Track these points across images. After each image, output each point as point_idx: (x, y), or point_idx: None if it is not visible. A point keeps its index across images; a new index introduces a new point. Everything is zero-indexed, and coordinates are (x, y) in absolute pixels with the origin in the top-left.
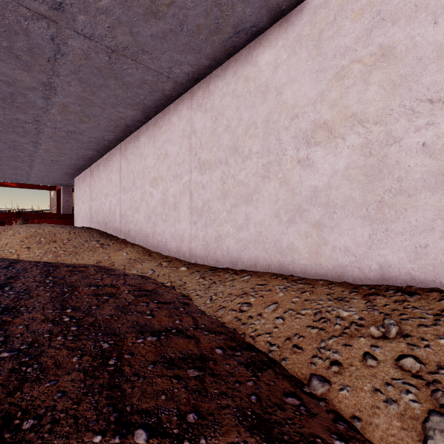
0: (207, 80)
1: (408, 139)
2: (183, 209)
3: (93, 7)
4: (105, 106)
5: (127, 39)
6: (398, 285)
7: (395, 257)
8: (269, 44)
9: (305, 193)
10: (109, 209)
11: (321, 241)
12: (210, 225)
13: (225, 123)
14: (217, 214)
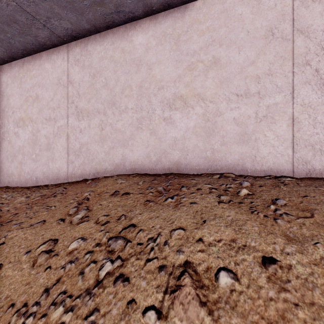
0: None
1: (42, 131)
2: None
3: None
4: None
5: None
6: (40, 185)
7: (39, 174)
8: (5, 72)
9: (17, 148)
10: None
11: (21, 169)
12: None
13: None
14: None
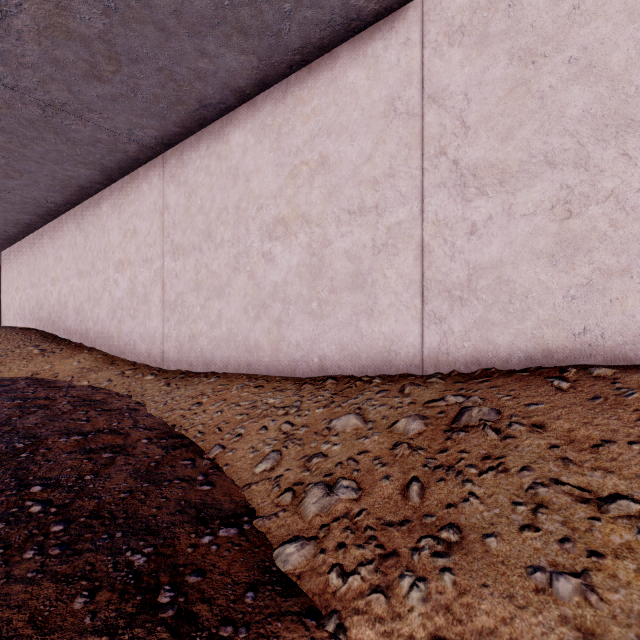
0: (180, 147)
1: (337, 243)
2: (155, 303)
3: (14, 61)
4: (45, 161)
5: (65, 96)
6: (331, 375)
7: (329, 350)
8: (239, 124)
9: (268, 288)
10: (59, 301)
11: (280, 337)
12: (184, 322)
13: (199, 202)
14: (191, 309)
